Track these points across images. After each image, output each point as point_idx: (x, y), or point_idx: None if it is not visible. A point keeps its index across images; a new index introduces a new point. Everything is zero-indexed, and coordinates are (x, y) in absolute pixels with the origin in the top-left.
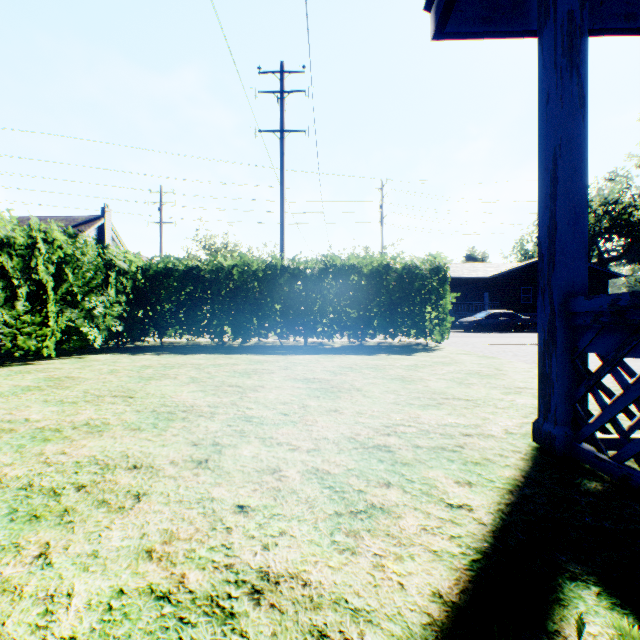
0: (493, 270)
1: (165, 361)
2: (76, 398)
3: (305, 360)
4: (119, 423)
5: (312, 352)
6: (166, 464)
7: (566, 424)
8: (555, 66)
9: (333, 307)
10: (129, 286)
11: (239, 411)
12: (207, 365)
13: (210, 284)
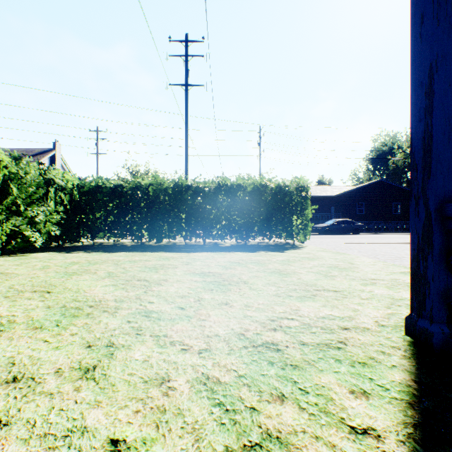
0: (337, 191)
1: (91, 258)
2: None
3: (203, 256)
4: (24, 321)
5: (209, 250)
6: (49, 374)
7: (442, 322)
8: None
9: (225, 216)
10: (66, 199)
11: (141, 305)
12: (124, 261)
13: (131, 198)
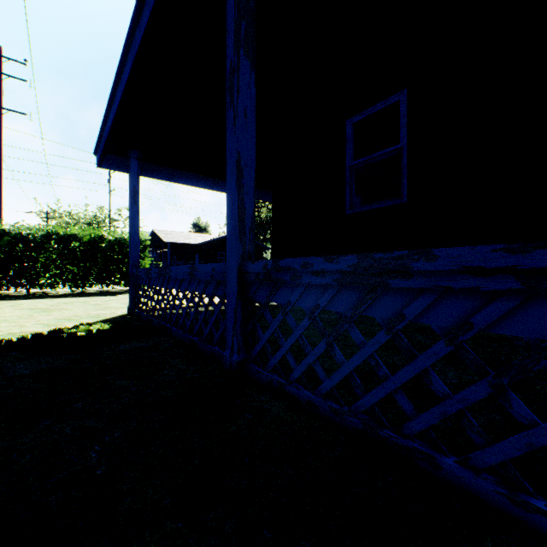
0: (202, 239)
1: None
2: None
3: (30, 302)
4: None
5: (36, 298)
6: None
7: (134, 305)
8: (130, 201)
9: (56, 265)
10: None
11: None
12: None
13: None
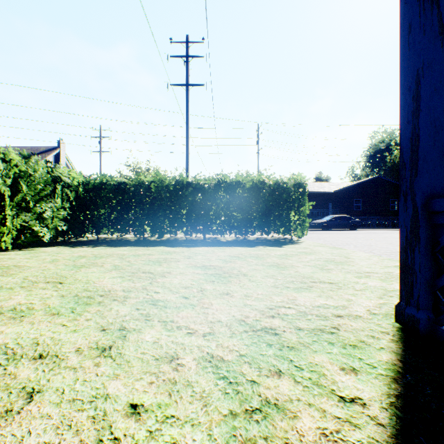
0: (335, 187)
1: (97, 252)
2: (14, 284)
3: (204, 251)
4: (42, 308)
5: (209, 245)
6: (71, 352)
7: (428, 309)
8: None
9: (224, 212)
10: (72, 196)
11: (148, 295)
12: (129, 255)
13: (134, 195)
